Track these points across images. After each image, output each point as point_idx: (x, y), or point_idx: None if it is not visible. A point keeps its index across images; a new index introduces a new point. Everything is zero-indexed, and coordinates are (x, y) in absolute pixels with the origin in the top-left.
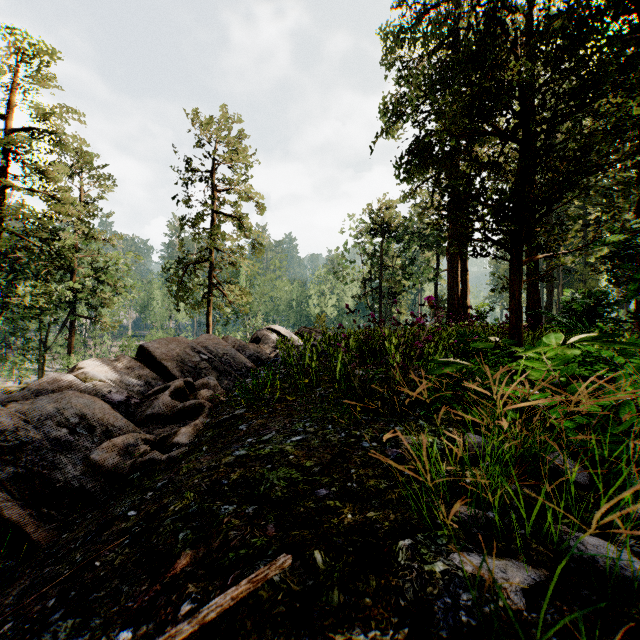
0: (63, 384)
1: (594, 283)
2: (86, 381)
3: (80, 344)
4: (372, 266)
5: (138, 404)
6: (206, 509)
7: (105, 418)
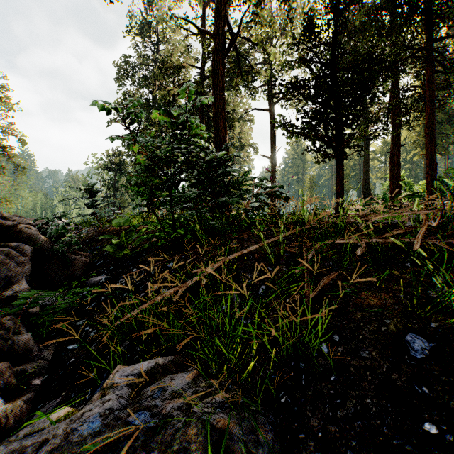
0: None
1: None
2: None
3: None
4: (109, 189)
5: None
6: None
7: None
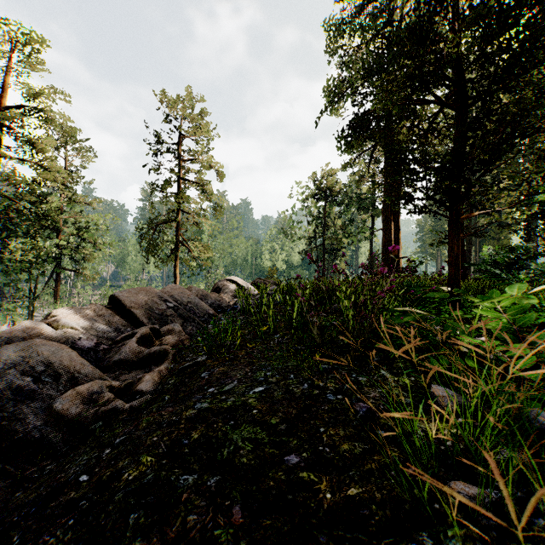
0: (34, 332)
1: (506, 241)
2: (58, 328)
3: (65, 293)
4: (316, 226)
5: (106, 350)
6: (163, 479)
7: (72, 365)
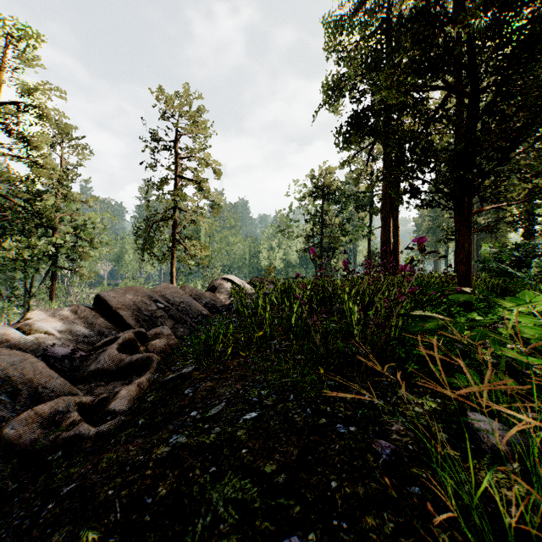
0: None
1: (504, 239)
2: (31, 333)
3: (61, 292)
4: (314, 224)
5: (84, 357)
6: None
7: (36, 378)
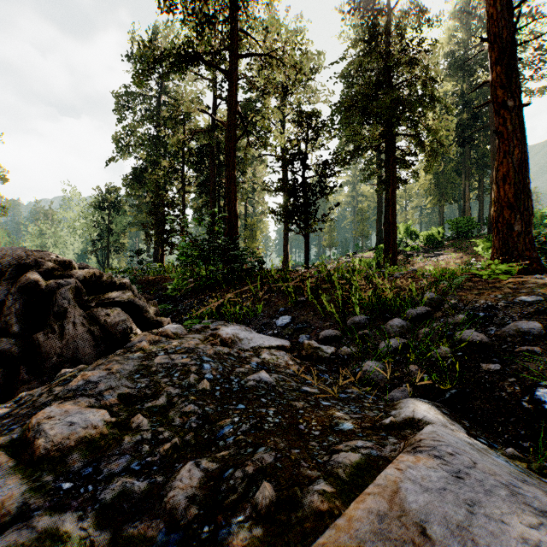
0: None
1: None
2: None
3: None
4: (102, 231)
5: None
6: None
7: None
